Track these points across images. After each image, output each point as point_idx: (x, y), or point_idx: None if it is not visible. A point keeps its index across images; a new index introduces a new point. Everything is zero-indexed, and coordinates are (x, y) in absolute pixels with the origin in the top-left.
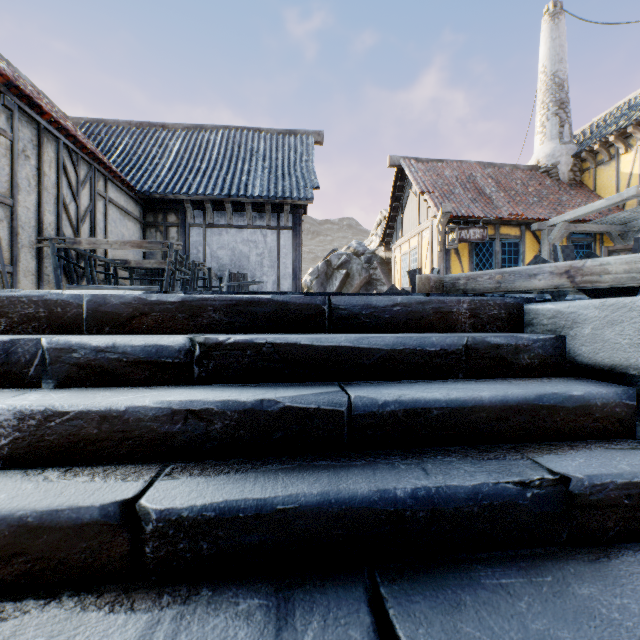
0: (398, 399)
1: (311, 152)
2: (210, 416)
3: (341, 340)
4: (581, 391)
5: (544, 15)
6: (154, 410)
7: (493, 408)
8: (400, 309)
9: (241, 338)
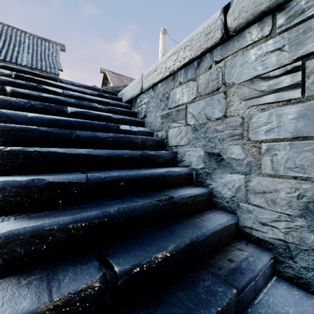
0: (76, 94)
1: (58, 53)
2: (22, 85)
3: (62, 84)
4: (119, 102)
5: (161, 32)
6: (3, 79)
7: (99, 101)
8: (83, 87)
9: (30, 76)
